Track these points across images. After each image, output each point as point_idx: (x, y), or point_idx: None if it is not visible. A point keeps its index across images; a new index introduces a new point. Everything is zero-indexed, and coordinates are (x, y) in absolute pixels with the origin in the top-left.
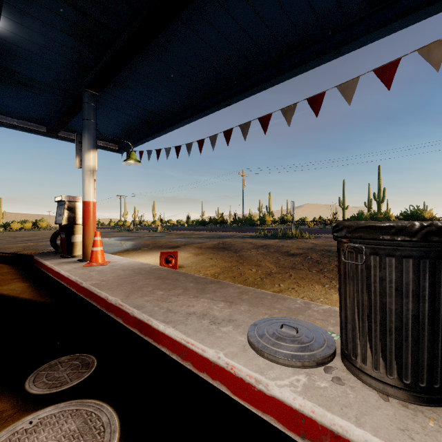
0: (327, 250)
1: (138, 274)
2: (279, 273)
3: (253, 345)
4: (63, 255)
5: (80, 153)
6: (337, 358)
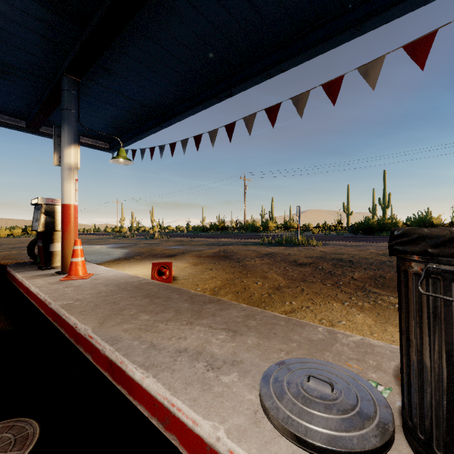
0: (338, 259)
1: (123, 290)
2: (289, 287)
3: (269, 414)
4: (41, 267)
5: (59, 149)
6: (398, 436)
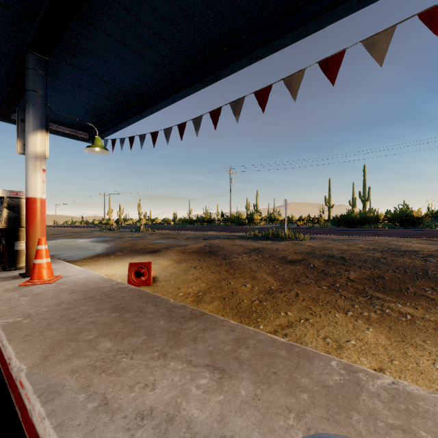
0: (329, 255)
1: (89, 300)
2: (281, 291)
3: None
4: (4, 267)
5: (23, 135)
6: None
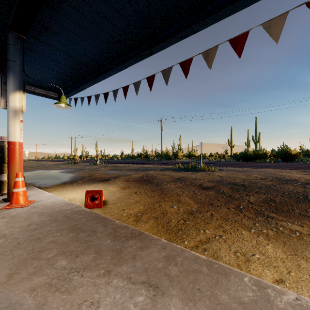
0: (233, 183)
1: (53, 222)
2: (200, 212)
3: None
4: None
5: (6, 94)
6: None
